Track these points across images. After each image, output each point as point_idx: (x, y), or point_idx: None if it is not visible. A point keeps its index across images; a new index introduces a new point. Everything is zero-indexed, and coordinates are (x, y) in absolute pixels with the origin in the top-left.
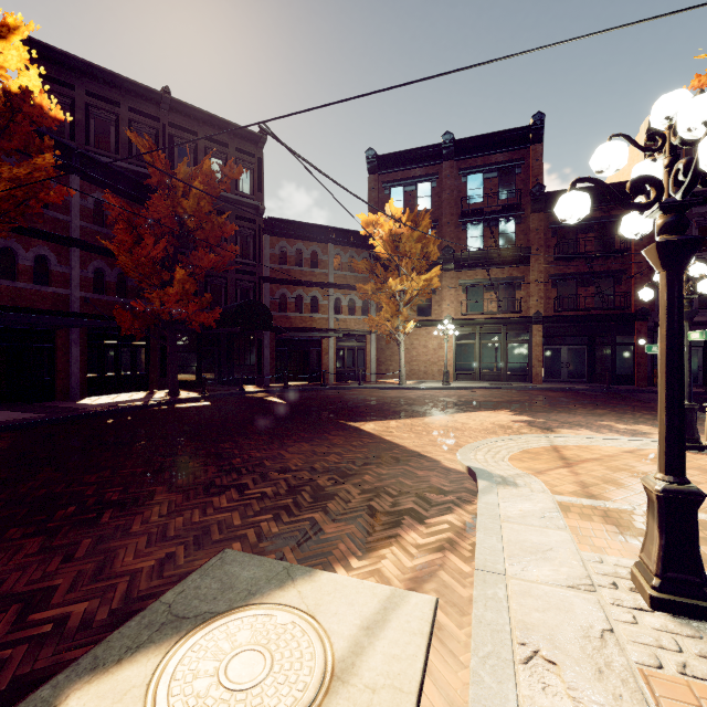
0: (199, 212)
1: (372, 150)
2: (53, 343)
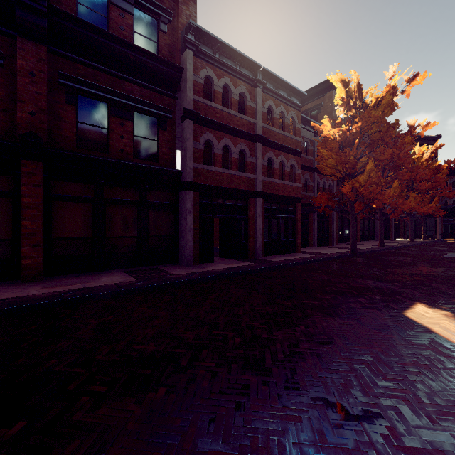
0: None
1: None
2: (388, 222)
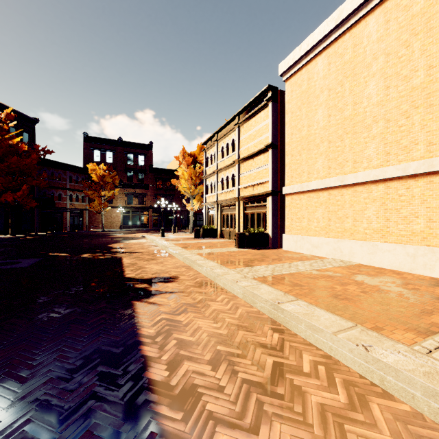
0: (31, 163)
1: (87, 133)
2: None
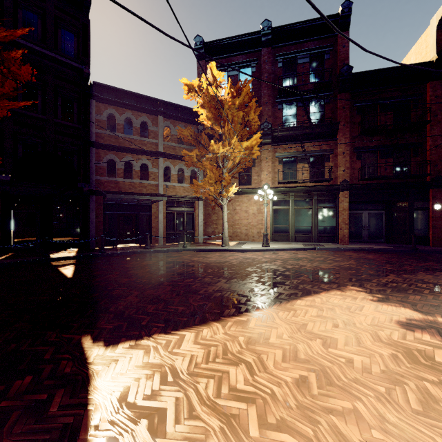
0: None
1: (200, 37)
2: None
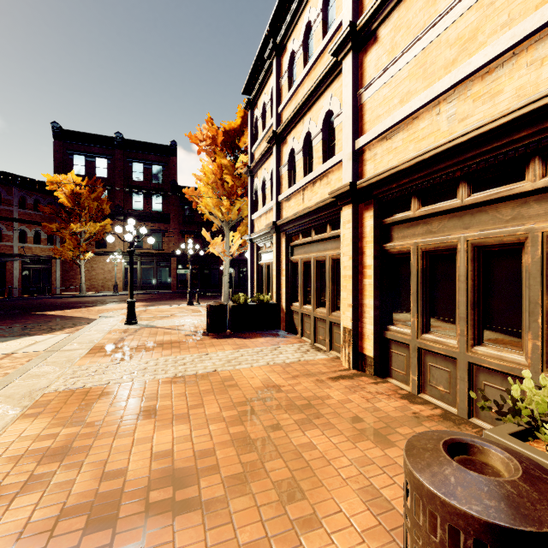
0: None
1: (58, 124)
2: None
